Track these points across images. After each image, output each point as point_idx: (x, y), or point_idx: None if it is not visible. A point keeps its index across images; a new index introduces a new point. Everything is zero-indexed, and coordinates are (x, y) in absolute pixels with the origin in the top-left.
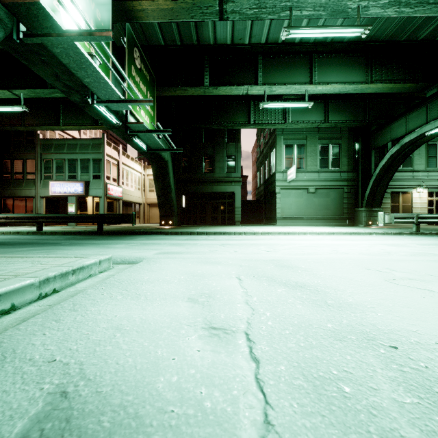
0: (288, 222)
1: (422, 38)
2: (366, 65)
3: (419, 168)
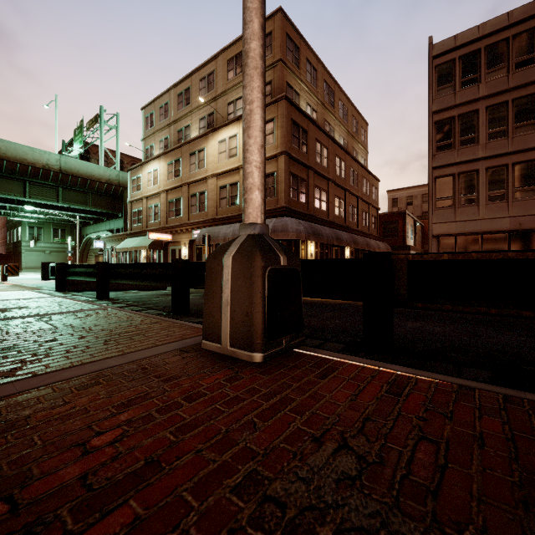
0: (31, 270)
1: None
2: None
3: None
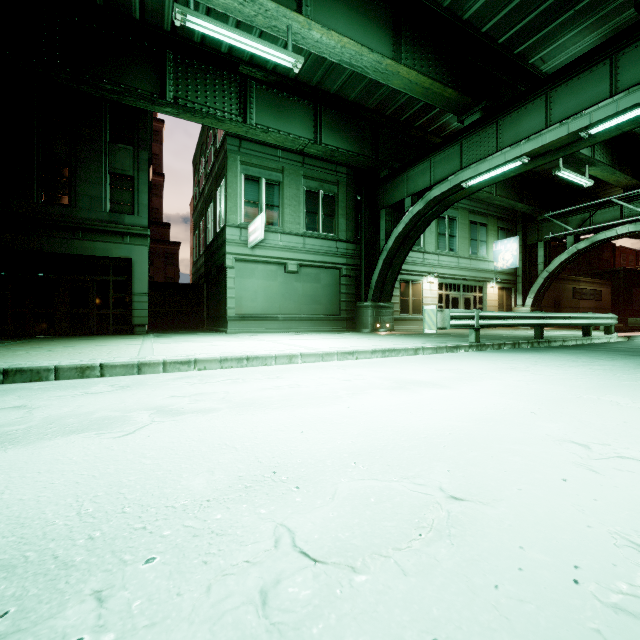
0: (250, 326)
1: (468, 18)
2: (393, 30)
3: (430, 249)
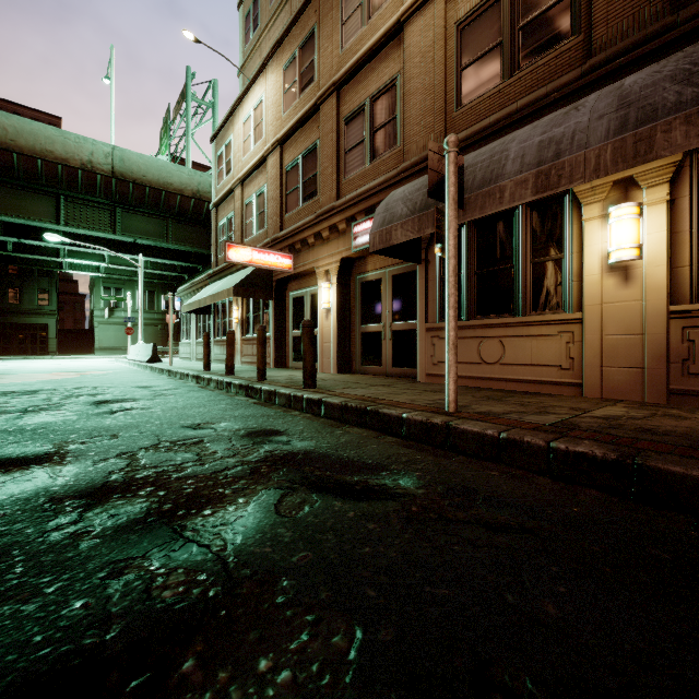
0: (107, 352)
1: None
2: None
3: None
